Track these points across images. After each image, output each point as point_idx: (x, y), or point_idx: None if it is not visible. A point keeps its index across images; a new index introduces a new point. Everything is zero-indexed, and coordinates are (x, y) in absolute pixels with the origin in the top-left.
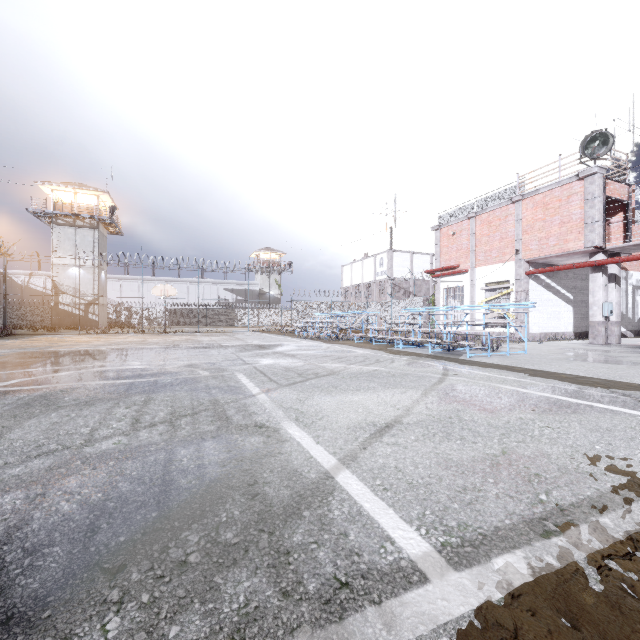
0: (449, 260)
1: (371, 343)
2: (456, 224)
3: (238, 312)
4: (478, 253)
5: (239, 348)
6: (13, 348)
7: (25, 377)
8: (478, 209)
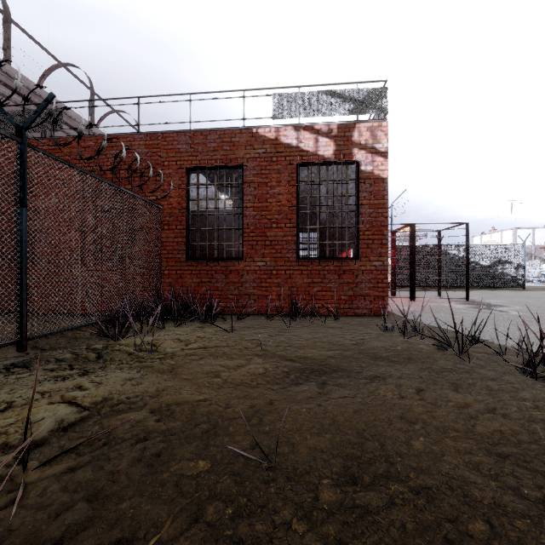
0: None
1: None
2: None
3: None
4: None
5: None
6: None
7: None
8: None
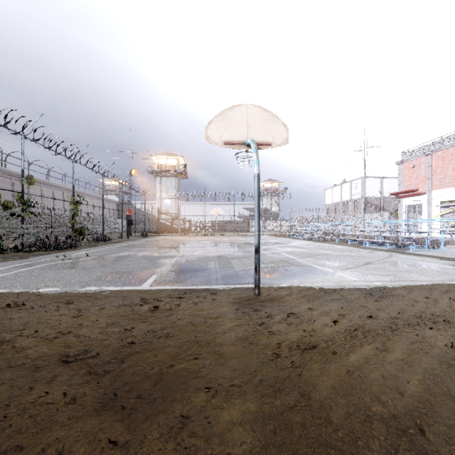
0: (410, 185)
1: (347, 243)
2: (415, 159)
3: (251, 223)
4: (434, 180)
5: (269, 243)
6: (165, 241)
7: (199, 251)
8: (434, 148)
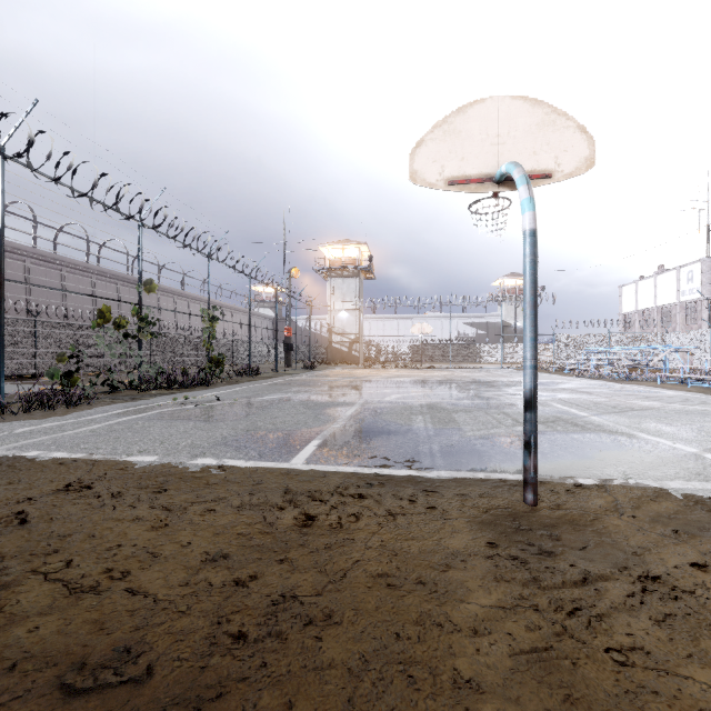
0: None
1: (682, 385)
2: None
3: (480, 347)
4: None
5: (518, 384)
6: (339, 377)
7: (394, 395)
8: None
